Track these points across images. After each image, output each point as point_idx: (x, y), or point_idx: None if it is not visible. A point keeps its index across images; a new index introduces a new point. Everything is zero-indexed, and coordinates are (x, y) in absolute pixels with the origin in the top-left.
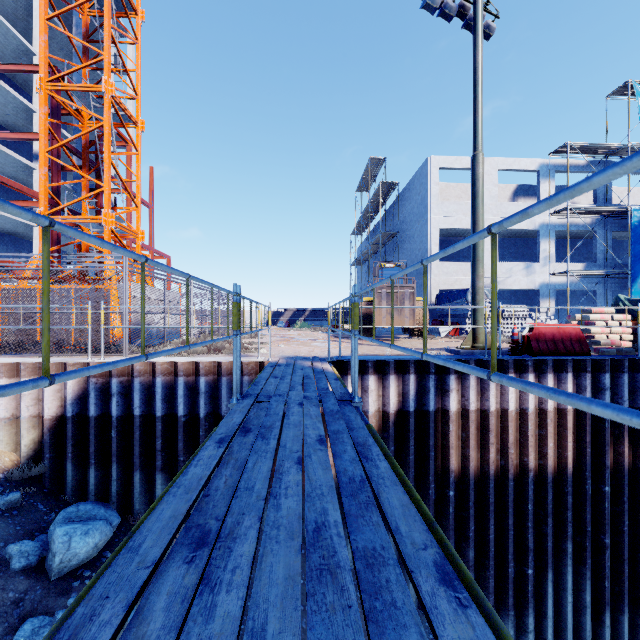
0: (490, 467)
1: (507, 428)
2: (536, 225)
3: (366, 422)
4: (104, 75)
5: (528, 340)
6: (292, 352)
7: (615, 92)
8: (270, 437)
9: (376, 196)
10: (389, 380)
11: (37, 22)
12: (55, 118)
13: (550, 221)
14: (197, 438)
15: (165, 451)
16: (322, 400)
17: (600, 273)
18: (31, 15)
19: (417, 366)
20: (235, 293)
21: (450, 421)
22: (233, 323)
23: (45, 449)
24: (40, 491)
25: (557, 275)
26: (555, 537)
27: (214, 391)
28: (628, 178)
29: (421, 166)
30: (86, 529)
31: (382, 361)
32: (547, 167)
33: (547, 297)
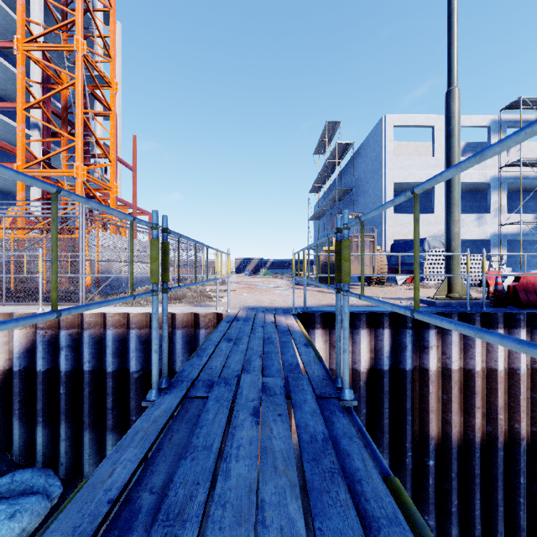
0: (476, 434)
1: (495, 390)
2: (487, 178)
3: (382, 467)
4: (76, 35)
5: (514, 290)
6: (254, 301)
7: None
8: None
9: (332, 156)
10: (360, 335)
11: (34, 8)
12: (45, 88)
13: (501, 174)
14: None
15: (116, 409)
16: (292, 400)
17: None
18: (30, 3)
19: (391, 319)
20: (153, 224)
21: (430, 381)
22: (151, 272)
23: None
24: None
25: (508, 225)
26: None
27: (169, 345)
28: None
29: (376, 125)
30: (12, 511)
31: (352, 313)
32: (498, 123)
33: (498, 246)
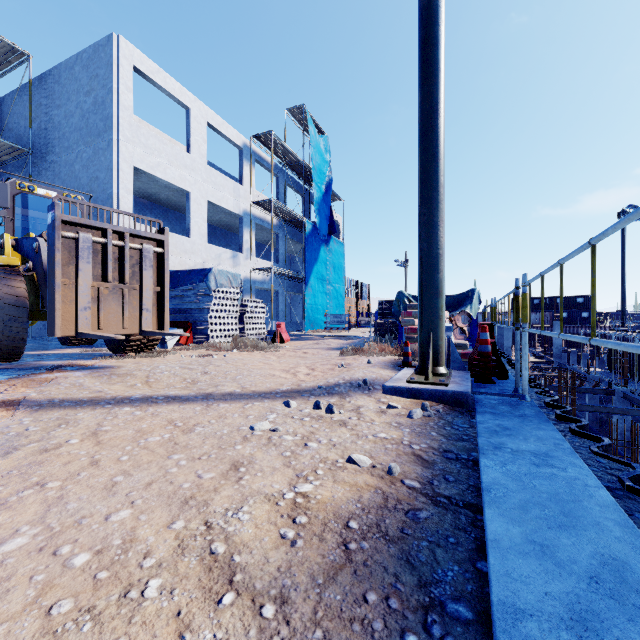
0: None
1: None
2: (241, 210)
3: None
4: None
5: (494, 351)
6: None
7: (292, 110)
8: None
9: None
10: None
11: None
12: None
13: (251, 210)
14: None
15: None
16: None
17: (290, 274)
18: None
19: None
20: None
21: None
22: None
23: None
24: None
25: (257, 271)
26: None
27: None
28: (303, 192)
29: (95, 44)
30: None
31: None
32: (249, 150)
33: (249, 294)
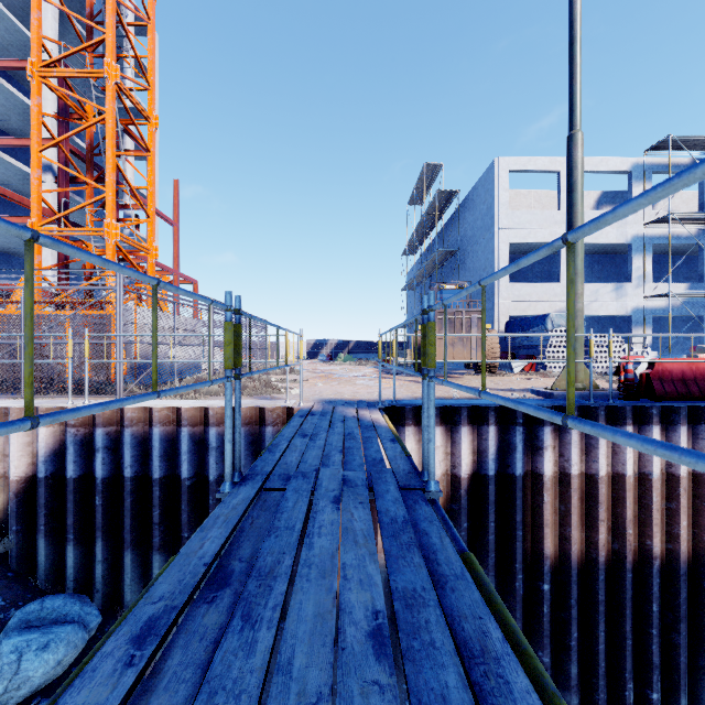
0: (599, 552)
1: (623, 499)
2: (628, 238)
3: (460, 546)
4: (107, 57)
5: (648, 379)
6: (332, 393)
7: None
8: (262, 616)
9: (432, 208)
10: (461, 433)
11: (46, 15)
12: (62, 121)
13: (645, 233)
14: (206, 508)
15: (164, 524)
16: (374, 490)
17: None
18: None
19: (498, 414)
20: (227, 306)
21: (544, 489)
22: (225, 357)
23: (11, 520)
24: (2, 576)
25: (654, 298)
26: (689, 649)
27: None
28: None
29: (487, 170)
30: (45, 641)
31: (451, 407)
32: (642, 167)
33: (642, 325)
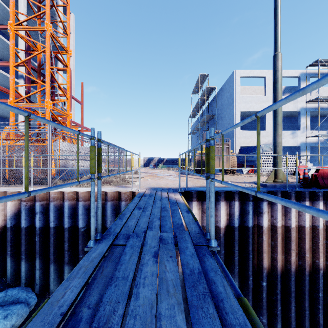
0: (292, 266)
1: (304, 239)
2: (298, 108)
3: (236, 291)
4: (46, 20)
5: (315, 177)
6: (155, 184)
7: None
8: None
9: (203, 95)
10: (221, 205)
11: (20, 4)
12: (27, 53)
13: (306, 106)
14: None
15: (70, 251)
16: (179, 247)
17: None
18: (18, 1)
19: (240, 195)
20: (91, 136)
21: (263, 234)
22: (90, 166)
23: None
24: None
25: (311, 137)
26: None
27: (102, 211)
28: None
29: (230, 76)
30: (5, 314)
31: (215, 192)
32: (305, 74)
33: (305, 150)
